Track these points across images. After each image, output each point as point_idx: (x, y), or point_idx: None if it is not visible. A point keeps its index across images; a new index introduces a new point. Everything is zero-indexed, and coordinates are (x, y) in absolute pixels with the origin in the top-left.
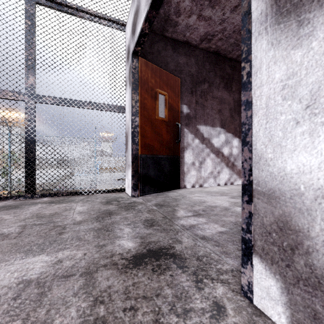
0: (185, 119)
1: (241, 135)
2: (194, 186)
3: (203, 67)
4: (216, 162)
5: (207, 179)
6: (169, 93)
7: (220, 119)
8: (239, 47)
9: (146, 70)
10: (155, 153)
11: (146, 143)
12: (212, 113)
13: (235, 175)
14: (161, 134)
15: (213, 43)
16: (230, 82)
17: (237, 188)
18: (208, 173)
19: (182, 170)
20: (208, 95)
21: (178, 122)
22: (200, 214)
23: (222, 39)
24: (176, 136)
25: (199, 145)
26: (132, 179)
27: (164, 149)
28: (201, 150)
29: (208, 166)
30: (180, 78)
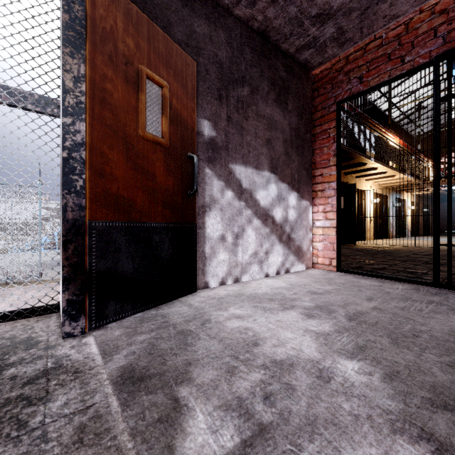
0: (207, 148)
1: (300, 188)
2: (225, 281)
3: (240, 54)
4: (264, 235)
5: (248, 267)
6: (172, 86)
7: (269, 156)
8: (302, 29)
9: (110, 8)
10: (136, 217)
11: (109, 191)
12: (257, 143)
13: (292, 257)
14: (153, 175)
15: (260, 9)
16: (284, 93)
17: (300, 282)
18: (250, 255)
19: (201, 253)
20: (249, 109)
21: (194, 152)
22: (262, 430)
23: (277, 2)
24: (189, 182)
25: (233, 202)
26: (65, 290)
27: (161, 207)
28: (238, 212)
29: (250, 242)
30: (197, 64)
